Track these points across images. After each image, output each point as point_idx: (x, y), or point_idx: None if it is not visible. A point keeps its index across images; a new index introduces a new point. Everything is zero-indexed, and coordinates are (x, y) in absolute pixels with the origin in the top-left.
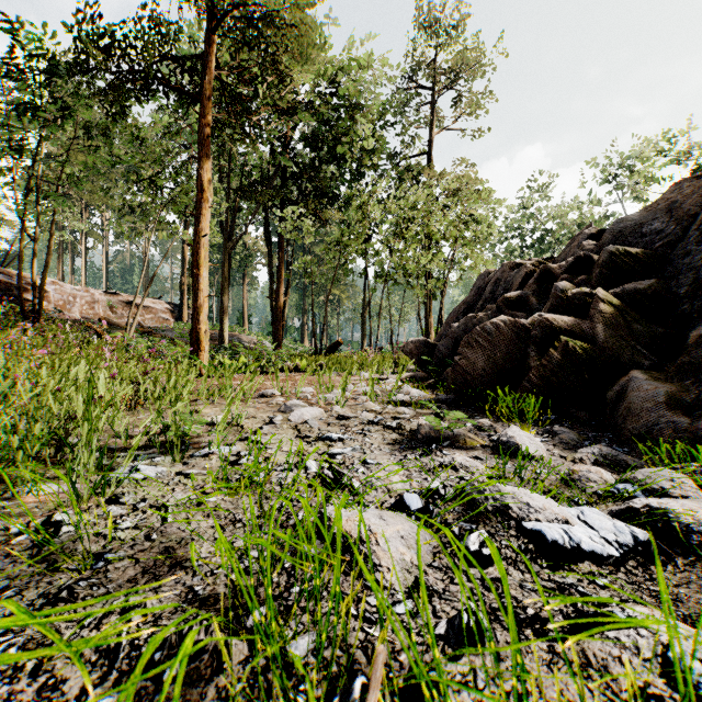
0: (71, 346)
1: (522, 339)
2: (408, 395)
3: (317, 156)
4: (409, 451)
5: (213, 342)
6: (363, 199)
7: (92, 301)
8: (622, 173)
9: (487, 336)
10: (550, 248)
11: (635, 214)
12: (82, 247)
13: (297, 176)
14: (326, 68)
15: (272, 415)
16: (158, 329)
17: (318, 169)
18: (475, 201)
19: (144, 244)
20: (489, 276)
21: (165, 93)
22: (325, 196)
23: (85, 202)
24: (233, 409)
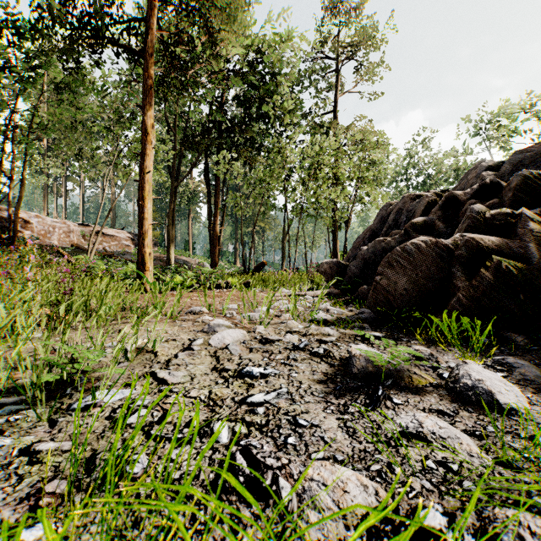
0: (32, 266)
1: (443, 259)
2: (327, 312)
3: (246, 113)
4: (348, 395)
5: (163, 263)
6: (283, 145)
7: (68, 231)
8: (490, 128)
9: (408, 256)
10: (431, 189)
11: (532, 146)
12: (63, 189)
13: (230, 129)
14: (253, 39)
15: (194, 336)
16: (119, 253)
17: (247, 123)
18: (375, 148)
19: (111, 186)
20: (391, 207)
21: (117, 54)
22: (252, 146)
23: (65, 154)
24: (156, 329)
